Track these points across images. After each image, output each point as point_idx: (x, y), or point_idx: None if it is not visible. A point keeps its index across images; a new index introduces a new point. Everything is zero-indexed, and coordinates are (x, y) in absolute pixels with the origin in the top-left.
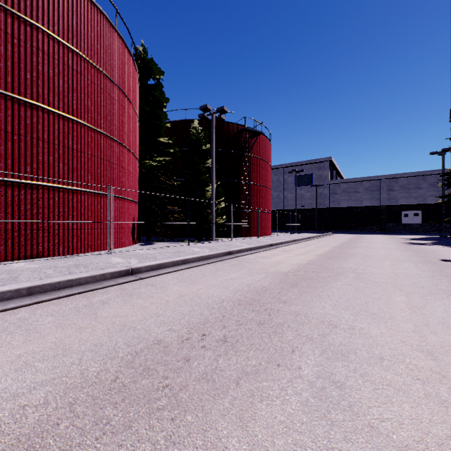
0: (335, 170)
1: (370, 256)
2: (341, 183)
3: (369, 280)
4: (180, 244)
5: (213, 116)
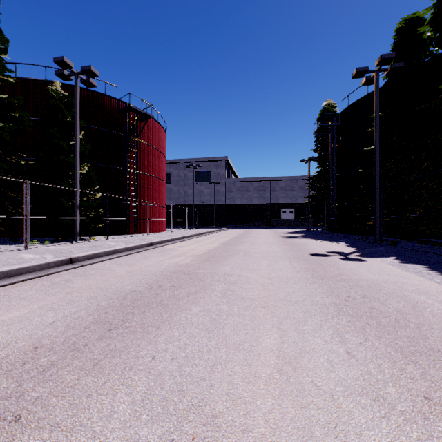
0: (231, 169)
1: (251, 254)
2: (236, 182)
3: (239, 295)
4: (12, 248)
5: (78, 77)
